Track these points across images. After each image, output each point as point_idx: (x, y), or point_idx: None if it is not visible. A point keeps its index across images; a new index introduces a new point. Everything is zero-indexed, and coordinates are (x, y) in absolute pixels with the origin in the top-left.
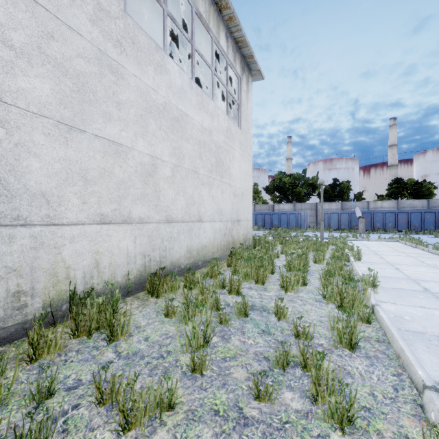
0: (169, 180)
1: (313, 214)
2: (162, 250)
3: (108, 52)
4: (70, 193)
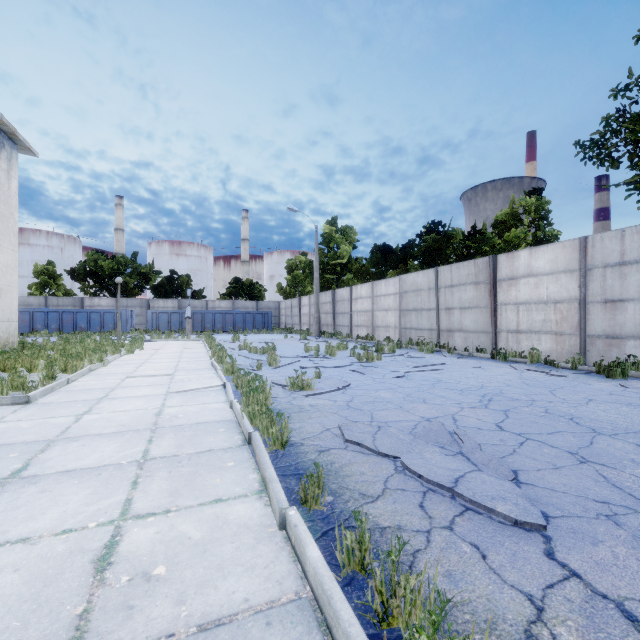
0: None
1: (144, 313)
2: None
3: None
4: None
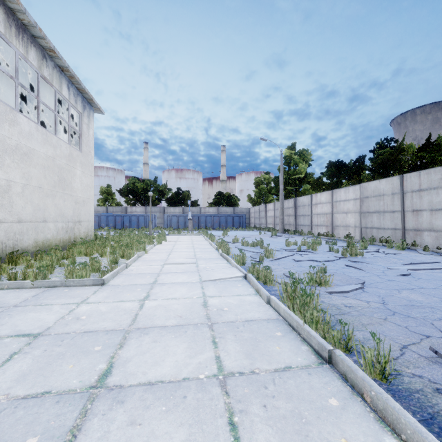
0: (20, 194)
1: (161, 216)
2: (15, 240)
3: None
4: None
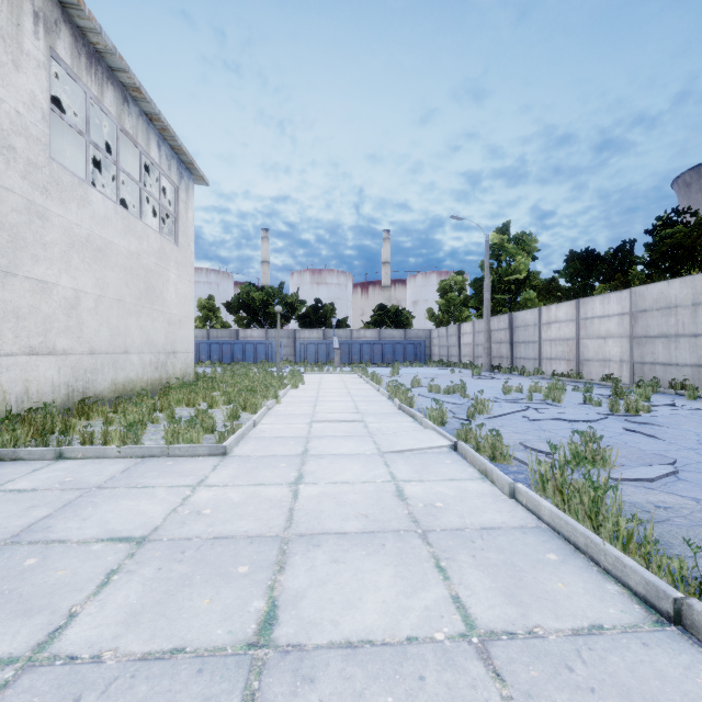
0: (92, 311)
1: (290, 344)
2: (86, 382)
3: (36, 200)
4: (7, 329)
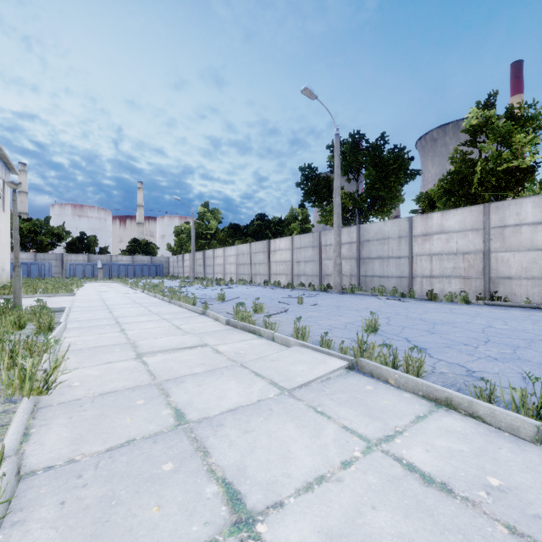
0: None
1: (59, 264)
2: None
3: None
4: None
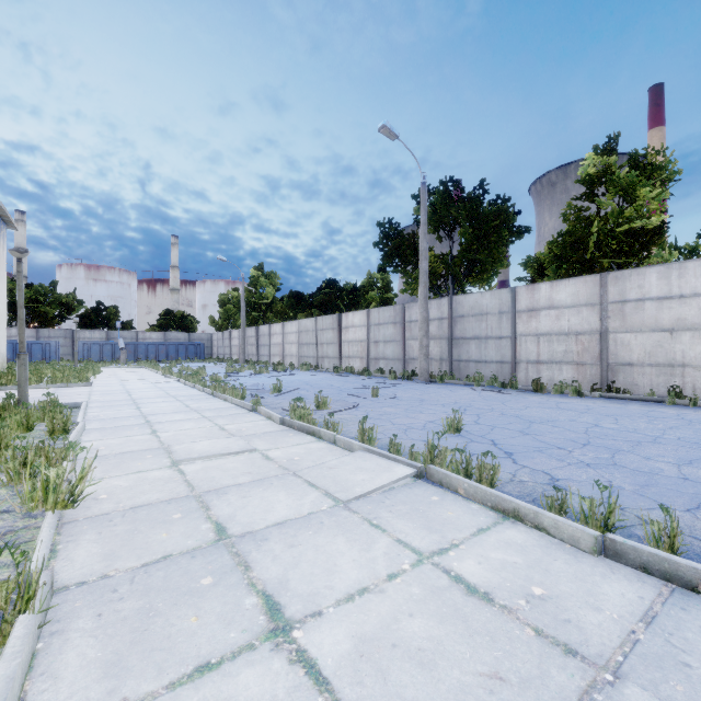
0: None
1: (68, 344)
2: None
3: None
4: None
